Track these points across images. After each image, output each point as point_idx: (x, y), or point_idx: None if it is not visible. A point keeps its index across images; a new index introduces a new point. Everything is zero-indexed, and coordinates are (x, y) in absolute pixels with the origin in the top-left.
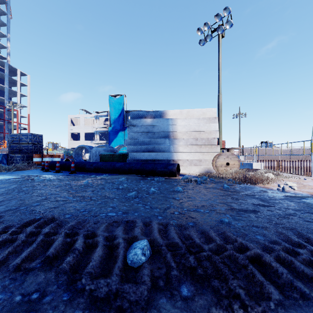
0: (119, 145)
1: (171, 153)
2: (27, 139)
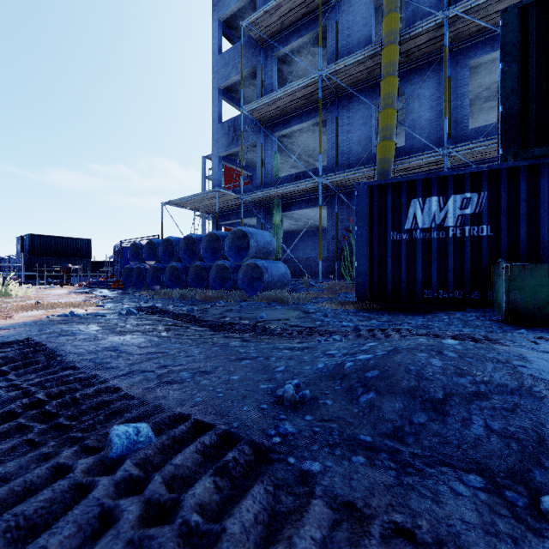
0: None
1: None
2: None
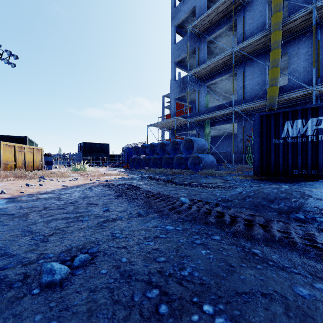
0: None
1: None
2: None
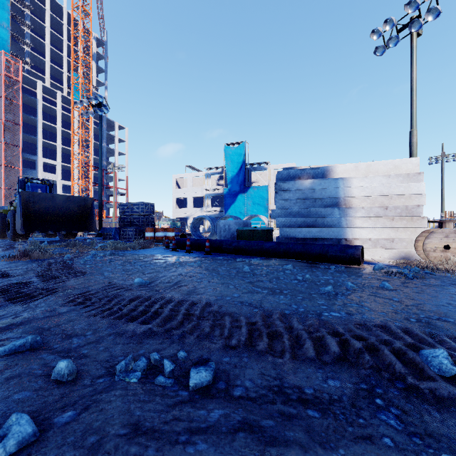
0: (249, 216)
1: (342, 229)
2: (138, 209)
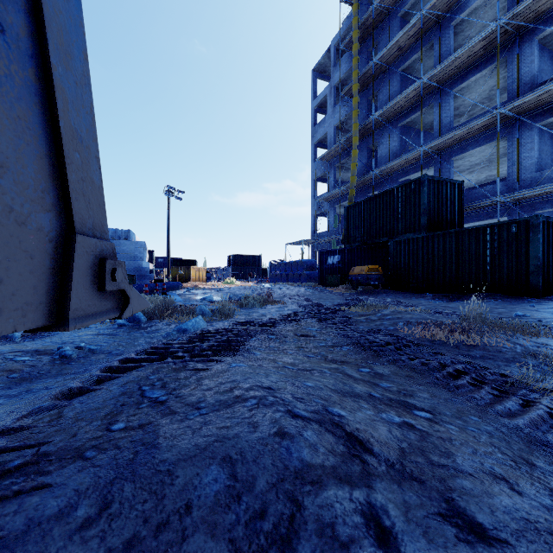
0: None
1: None
2: None
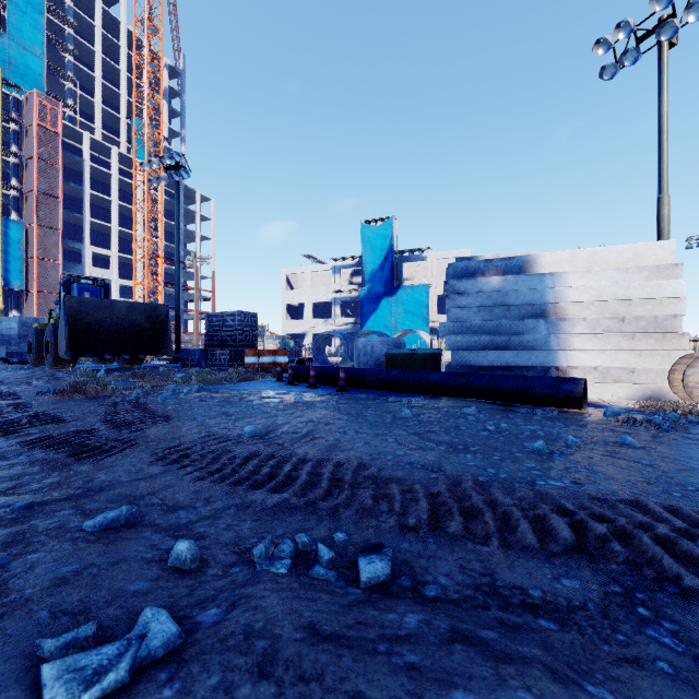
0: (402, 332)
1: (552, 353)
2: (234, 322)
